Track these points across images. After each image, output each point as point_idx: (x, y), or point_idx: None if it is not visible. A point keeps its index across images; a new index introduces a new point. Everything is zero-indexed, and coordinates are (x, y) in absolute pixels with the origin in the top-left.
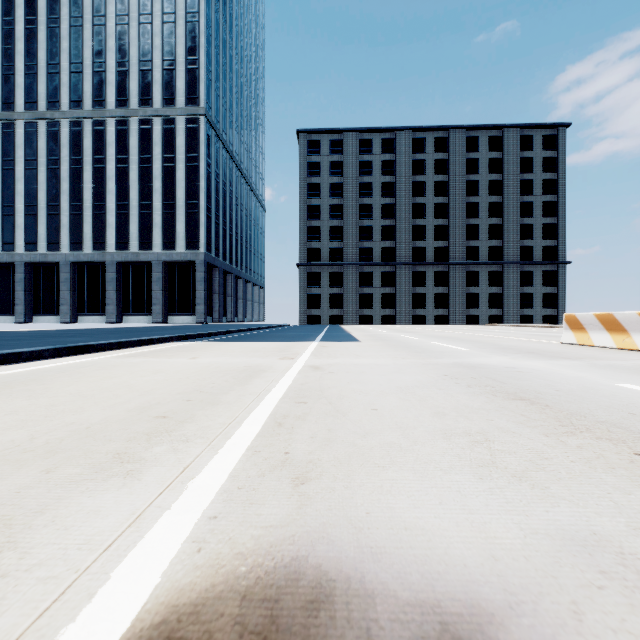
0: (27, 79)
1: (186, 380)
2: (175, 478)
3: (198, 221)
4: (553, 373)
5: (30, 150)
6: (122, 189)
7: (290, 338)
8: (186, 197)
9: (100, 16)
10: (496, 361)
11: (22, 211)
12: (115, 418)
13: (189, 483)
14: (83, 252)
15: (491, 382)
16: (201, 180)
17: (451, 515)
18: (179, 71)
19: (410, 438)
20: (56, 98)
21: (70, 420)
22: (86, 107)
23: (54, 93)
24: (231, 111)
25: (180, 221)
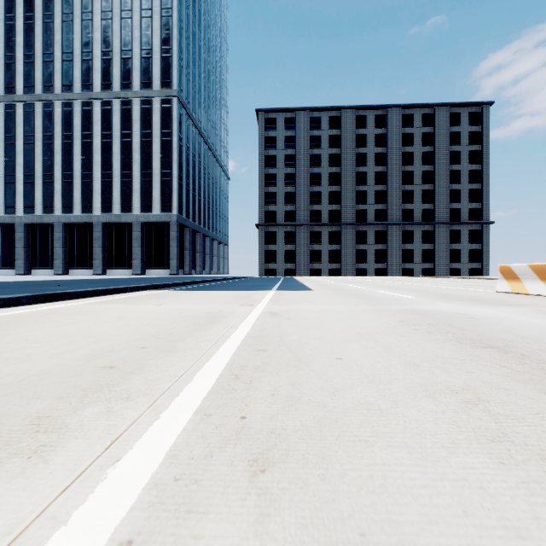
0: (26, 67)
1: (147, 326)
2: (94, 459)
3: (171, 187)
4: (506, 319)
5: (28, 127)
6: (106, 160)
7: (250, 287)
8: (161, 167)
9: (88, 12)
10: (444, 308)
11: (22, 179)
12: (58, 368)
13: (109, 469)
14: (73, 214)
15: (450, 328)
16: (174, 152)
17: (492, 541)
18: (155, 59)
19: (388, 396)
20: (50, 83)
21: (8, 371)
22: (76, 90)
23: (49, 78)
24: (200, 93)
25: (156, 188)
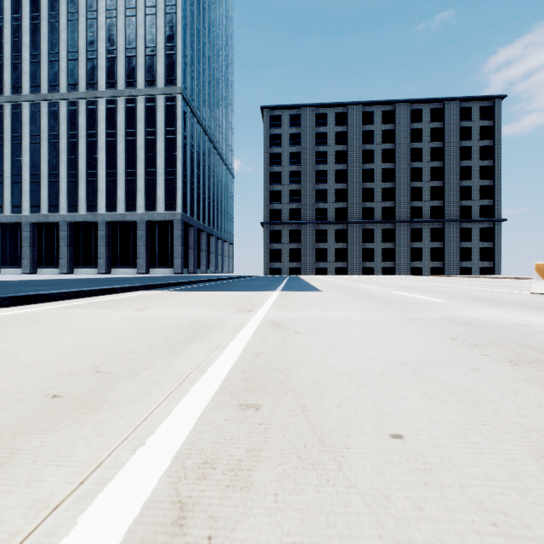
0: (32, 67)
1: (99, 345)
2: None
3: (175, 186)
4: None
5: (34, 127)
6: (111, 159)
7: (252, 287)
8: (165, 165)
9: (92, 11)
10: (492, 315)
11: (28, 179)
12: None
13: None
14: (78, 213)
15: (536, 353)
16: (178, 150)
17: None
18: (159, 56)
19: None
20: (56, 82)
21: None
22: (81, 89)
23: (54, 78)
24: (204, 91)
25: (160, 186)
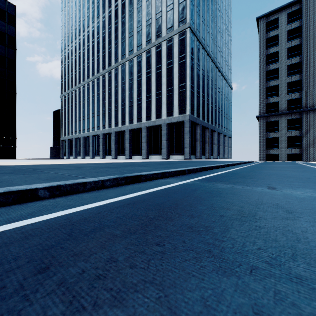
0: (115, 49)
1: None
2: None
3: (185, 95)
4: None
5: (116, 81)
6: (148, 88)
7: None
8: (178, 82)
9: (139, 2)
10: None
11: (113, 109)
12: None
13: None
14: (133, 124)
15: None
16: (187, 69)
17: None
18: (175, 8)
19: None
20: (124, 53)
21: None
22: (134, 52)
23: (123, 51)
24: (208, 26)
25: (175, 98)
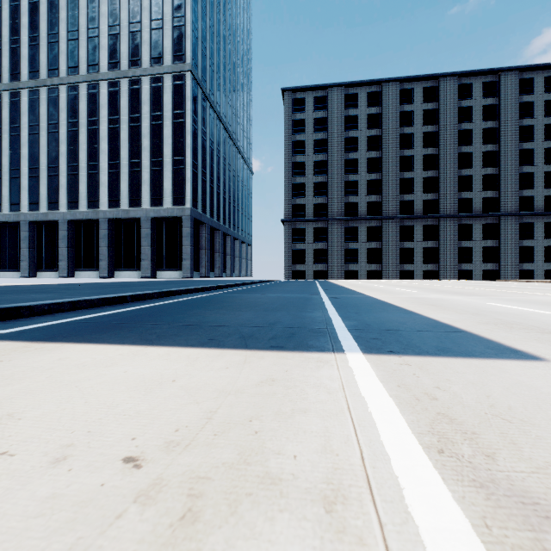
0: (31, 50)
1: None
2: None
3: (184, 177)
4: None
5: (33, 116)
6: (113, 149)
7: (265, 314)
8: (173, 153)
9: None
10: None
11: (26, 173)
12: None
13: None
14: (79, 210)
15: None
16: (187, 136)
17: None
18: (166, 30)
19: None
20: (55, 66)
21: None
22: (81, 72)
23: (54, 61)
24: (219, 73)
25: (167, 177)
